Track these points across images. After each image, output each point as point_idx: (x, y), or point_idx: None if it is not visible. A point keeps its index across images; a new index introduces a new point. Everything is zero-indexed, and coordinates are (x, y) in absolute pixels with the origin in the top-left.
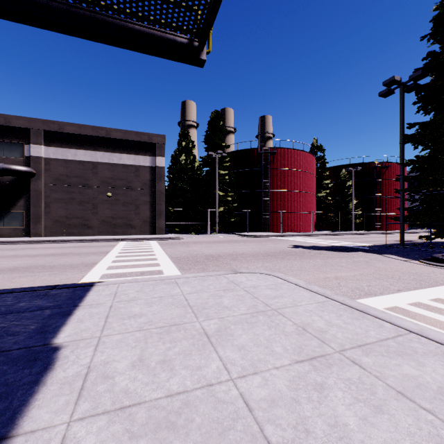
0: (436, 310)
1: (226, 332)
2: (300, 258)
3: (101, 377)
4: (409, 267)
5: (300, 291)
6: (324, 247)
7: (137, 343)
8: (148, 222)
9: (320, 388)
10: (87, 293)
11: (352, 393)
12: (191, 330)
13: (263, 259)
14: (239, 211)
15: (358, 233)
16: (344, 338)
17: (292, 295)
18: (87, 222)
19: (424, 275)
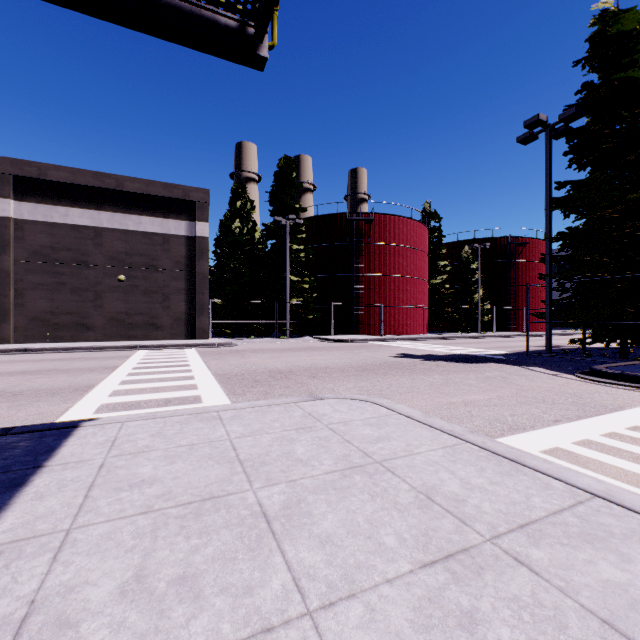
0: (615, 452)
1: (300, 509)
2: (409, 373)
3: (52, 626)
4: (563, 385)
5: (415, 427)
6: (442, 356)
7: (137, 541)
8: (184, 320)
9: (469, 622)
10: (64, 442)
11: (526, 629)
12: (238, 508)
13: (356, 376)
14: (321, 305)
15: (486, 336)
16: (495, 513)
17: (404, 435)
18: (86, 320)
19: (585, 396)
